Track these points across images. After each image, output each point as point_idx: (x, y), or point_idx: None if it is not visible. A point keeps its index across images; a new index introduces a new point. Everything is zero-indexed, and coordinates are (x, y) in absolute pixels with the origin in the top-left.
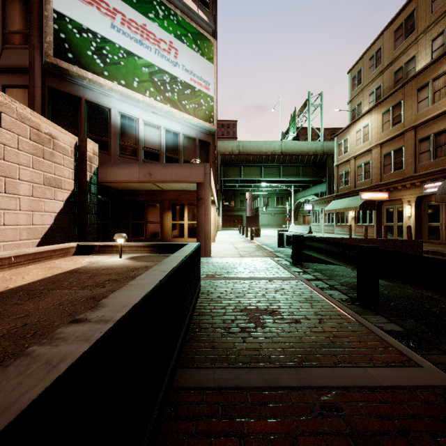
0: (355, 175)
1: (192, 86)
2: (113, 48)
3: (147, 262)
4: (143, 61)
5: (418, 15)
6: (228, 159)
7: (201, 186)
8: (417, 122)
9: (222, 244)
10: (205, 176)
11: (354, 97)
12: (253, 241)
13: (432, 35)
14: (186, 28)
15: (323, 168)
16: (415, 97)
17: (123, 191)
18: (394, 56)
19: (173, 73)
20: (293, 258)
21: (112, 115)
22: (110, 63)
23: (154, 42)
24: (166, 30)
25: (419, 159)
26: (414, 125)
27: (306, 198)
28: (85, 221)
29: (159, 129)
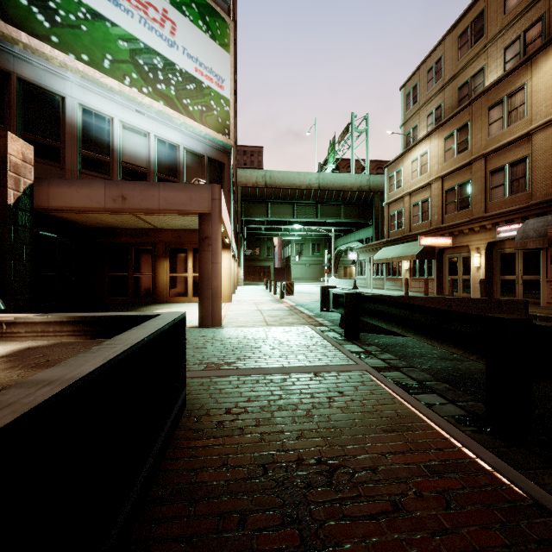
0: (411, 215)
1: (198, 79)
2: (67, 1)
3: (31, 369)
4: (119, 31)
5: (488, 17)
6: (251, 193)
7: (207, 219)
8: (488, 149)
9: (241, 305)
10: (212, 204)
11: (408, 118)
12: (284, 300)
13: (505, 41)
14: None
15: (369, 208)
16: (486, 118)
17: (96, 229)
18: (457, 68)
19: (169, 57)
20: (346, 329)
21: (67, 107)
22: (62, 24)
23: (138, 6)
24: None
25: (490, 196)
26: (485, 152)
27: (349, 246)
28: (4, 271)
29: (148, 138)
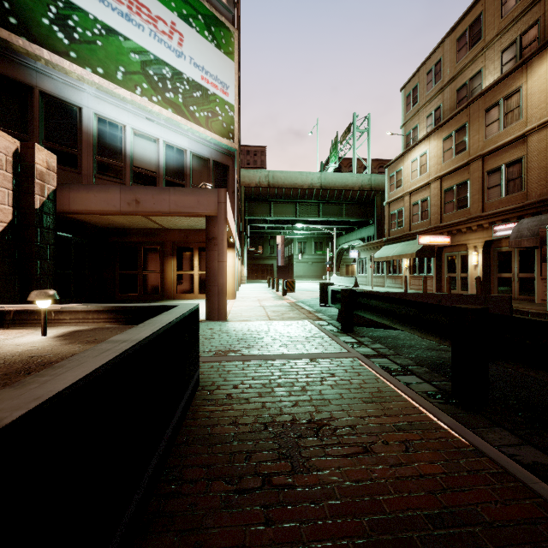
0: (410, 215)
1: (204, 87)
2: (84, 19)
3: (87, 344)
4: (131, 44)
5: (485, 21)
6: (254, 192)
7: (213, 220)
8: (485, 150)
9: (245, 301)
10: (218, 207)
11: (408, 119)
12: (286, 297)
13: (502, 45)
14: (195, 8)
15: (371, 207)
16: (483, 120)
17: (107, 229)
18: (456, 70)
19: (177, 66)
20: (341, 323)
21: (84, 117)
22: (80, 41)
23: (148, 20)
24: (167, 5)
25: (487, 196)
26: (482, 153)
27: (351, 244)
28: (32, 269)
29: (157, 143)
